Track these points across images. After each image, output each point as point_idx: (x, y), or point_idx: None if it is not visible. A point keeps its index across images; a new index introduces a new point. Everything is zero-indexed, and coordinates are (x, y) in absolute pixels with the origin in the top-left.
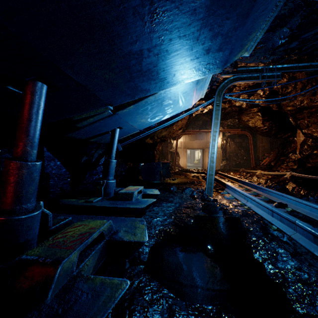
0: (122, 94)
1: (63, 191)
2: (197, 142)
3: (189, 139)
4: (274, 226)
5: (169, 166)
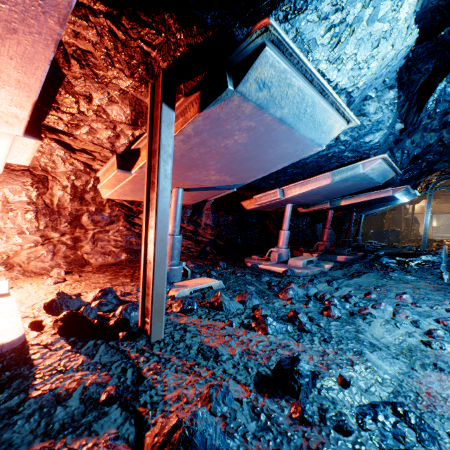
0: (372, 210)
1: (333, 241)
2: (447, 205)
3: (433, 203)
4: (439, 255)
5: (398, 233)
